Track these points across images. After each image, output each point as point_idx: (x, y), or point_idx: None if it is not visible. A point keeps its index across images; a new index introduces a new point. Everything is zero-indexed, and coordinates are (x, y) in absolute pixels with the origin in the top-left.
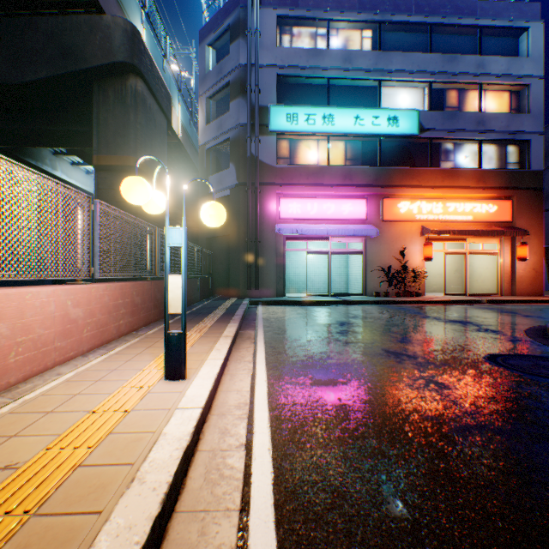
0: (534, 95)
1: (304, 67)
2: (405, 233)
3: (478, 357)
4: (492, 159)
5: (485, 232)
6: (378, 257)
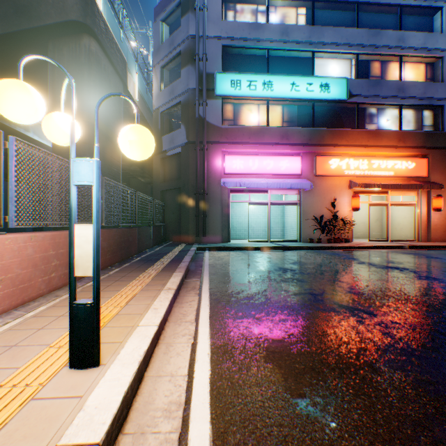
0: None
1: (247, 39)
2: (335, 187)
3: (442, 313)
4: (410, 123)
5: (406, 185)
6: (312, 208)
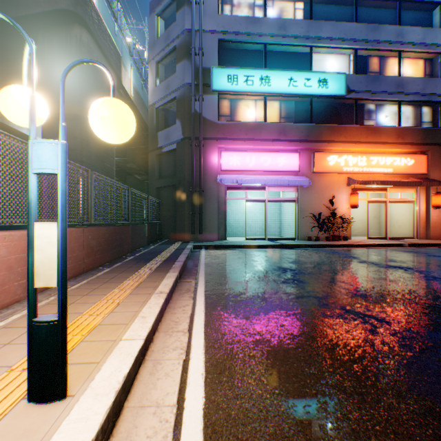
0: None
1: (244, 33)
2: (333, 184)
3: None
4: (409, 119)
5: (405, 182)
6: (309, 205)
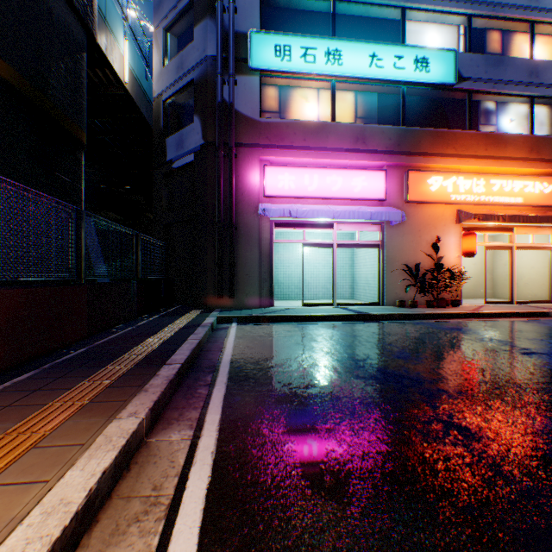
0: None
1: None
2: (436, 220)
3: None
4: (544, 125)
5: (544, 218)
6: (401, 252)
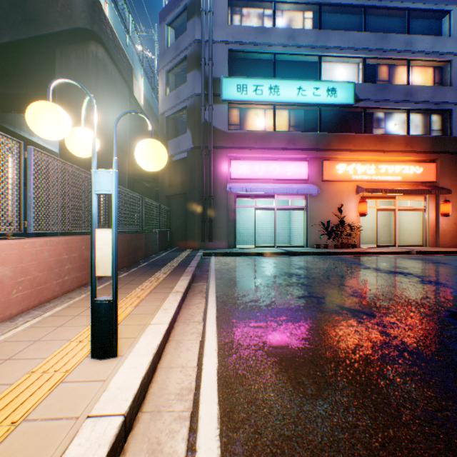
0: (455, 70)
1: (253, 43)
2: (342, 192)
3: (439, 315)
4: (418, 127)
5: (413, 190)
6: (318, 213)
